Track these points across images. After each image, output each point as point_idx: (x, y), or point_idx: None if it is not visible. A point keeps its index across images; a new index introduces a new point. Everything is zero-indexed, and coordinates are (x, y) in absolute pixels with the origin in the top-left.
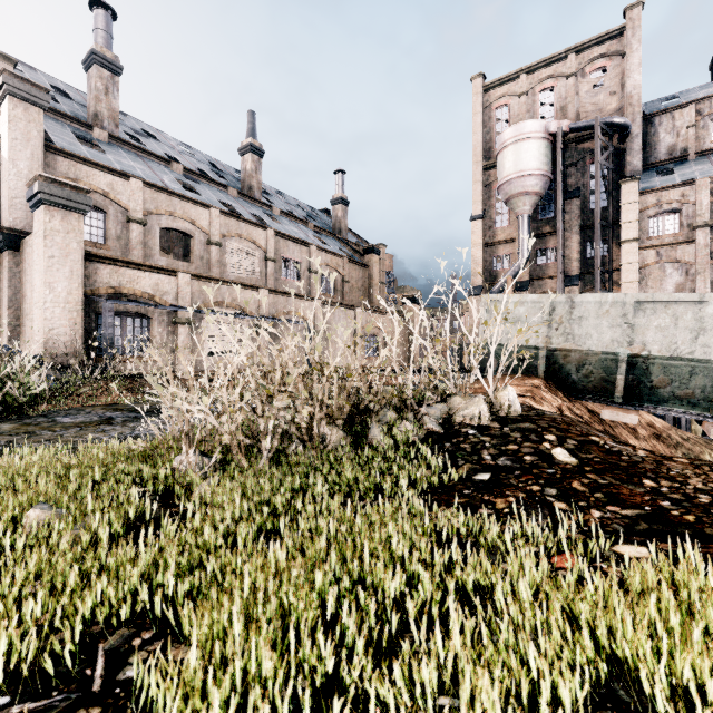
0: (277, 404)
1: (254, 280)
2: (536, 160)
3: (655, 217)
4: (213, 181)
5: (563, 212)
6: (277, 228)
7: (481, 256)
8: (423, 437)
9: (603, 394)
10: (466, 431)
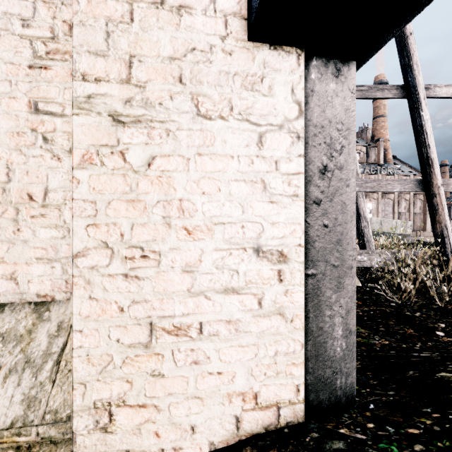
0: None
1: None
2: None
3: None
4: None
5: None
6: None
7: None
8: None
9: None
10: None
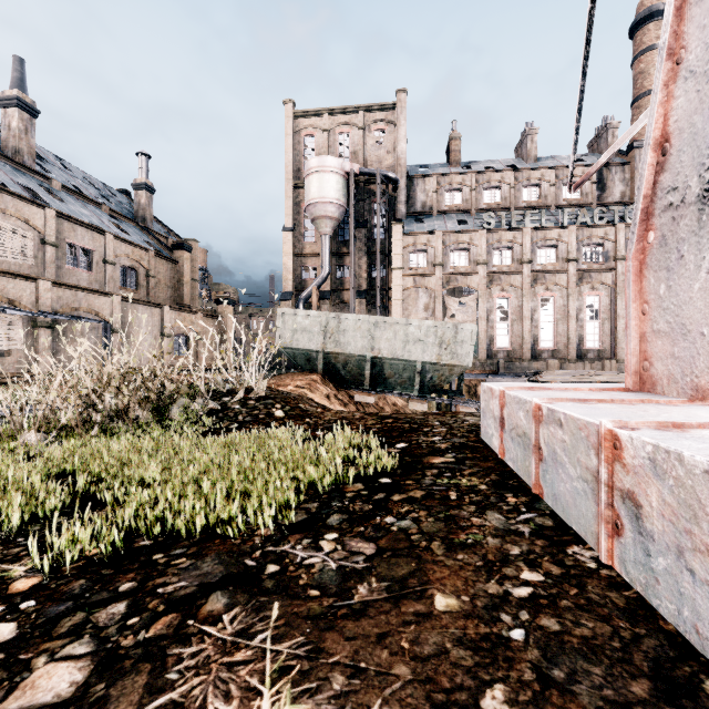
0: (106, 395)
1: (26, 266)
2: (335, 191)
3: (413, 254)
4: None
5: (355, 238)
6: (60, 208)
7: (292, 265)
8: (207, 412)
9: (360, 384)
10: (234, 407)
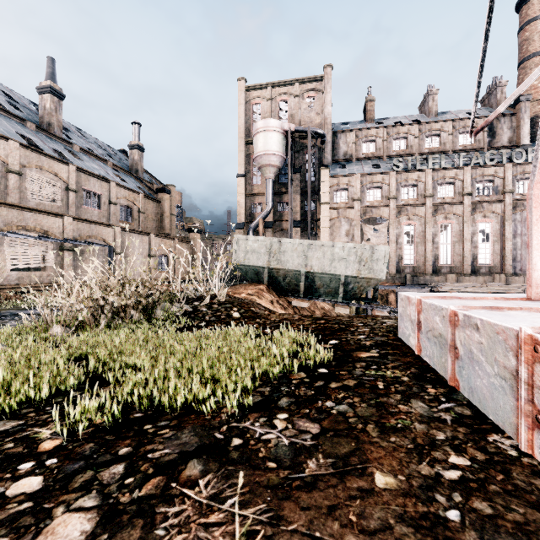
0: (110, 300)
1: (56, 206)
2: (276, 146)
3: (337, 192)
4: (9, 112)
5: (292, 180)
6: (79, 164)
7: (244, 202)
8: (182, 313)
9: (296, 293)
10: (202, 309)
